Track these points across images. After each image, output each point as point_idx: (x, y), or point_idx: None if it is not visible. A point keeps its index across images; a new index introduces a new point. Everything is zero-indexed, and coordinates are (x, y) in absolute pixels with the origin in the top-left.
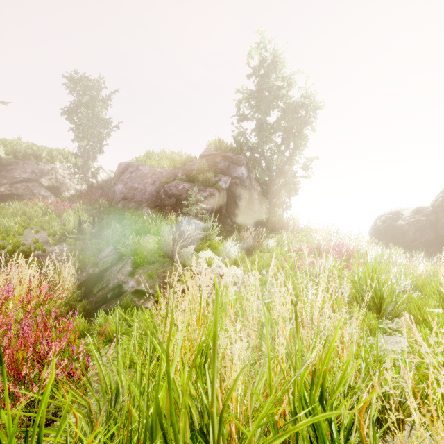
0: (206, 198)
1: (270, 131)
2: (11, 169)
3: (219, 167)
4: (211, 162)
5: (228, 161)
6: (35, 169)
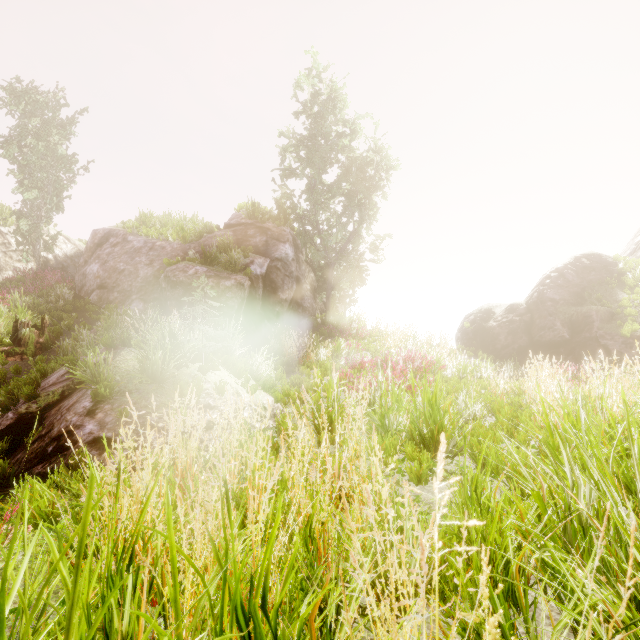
0: (230, 290)
1: (328, 195)
2: None
3: (253, 243)
4: (241, 235)
5: (266, 235)
6: None
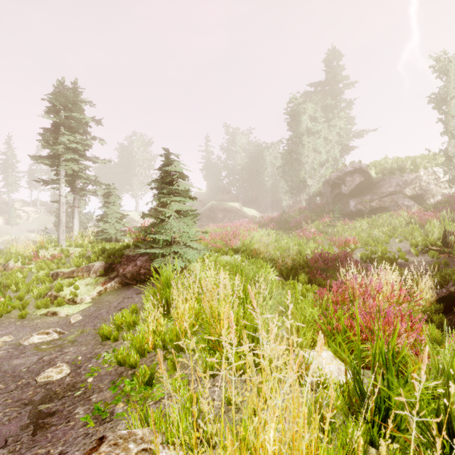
0: None
1: None
2: (379, 186)
3: None
4: None
5: None
6: (398, 182)
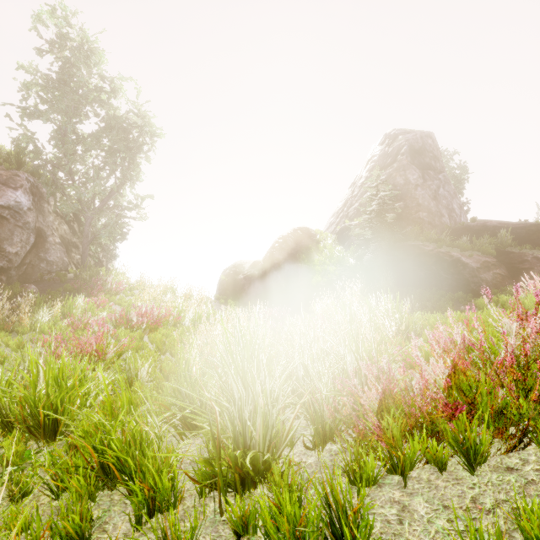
0: None
1: (85, 147)
2: None
3: None
4: None
5: None
6: None
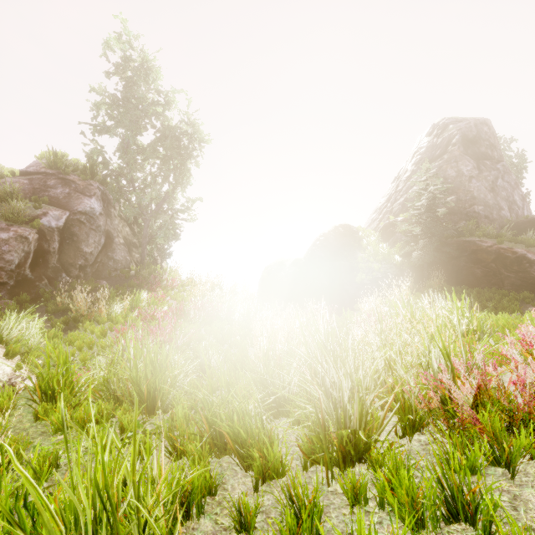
0: (7, 242)
1: (144, 156)
2: None
3: (53, 194)
4: (38, 185)
5: (70, 187)
6: None
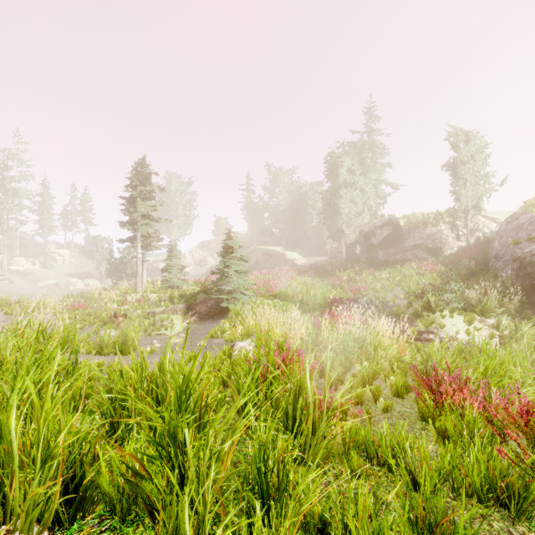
0: None
1: None
2: (404, 238)
3: None
4: None
5: None
6: (421, 235)
